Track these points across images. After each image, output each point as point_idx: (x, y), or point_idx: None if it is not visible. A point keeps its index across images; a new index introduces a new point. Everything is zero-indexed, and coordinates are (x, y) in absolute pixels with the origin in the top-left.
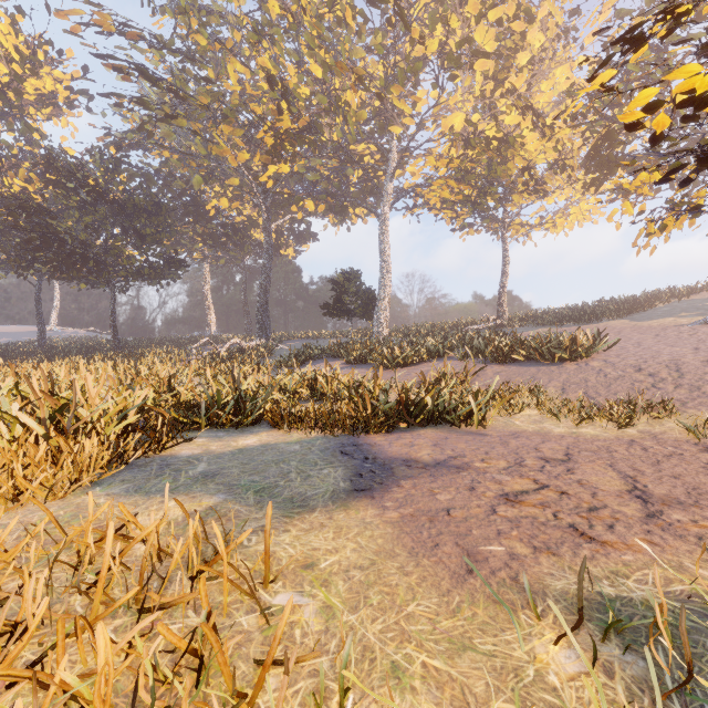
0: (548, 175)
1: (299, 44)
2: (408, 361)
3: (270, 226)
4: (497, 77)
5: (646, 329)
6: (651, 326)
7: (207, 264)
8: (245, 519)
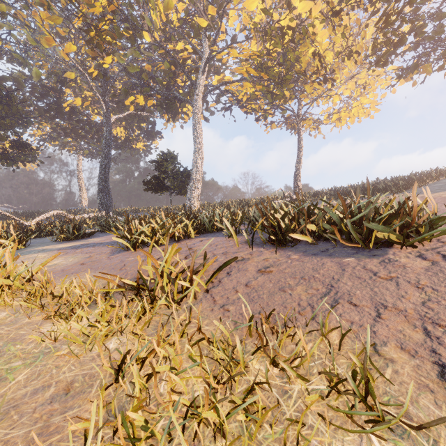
0: (336, 64)
1: None
2: (162, 237)
3: (109, 117)
4: None
5: (442, 199)
6: (444, 197)
7: (80, 155)
8: None
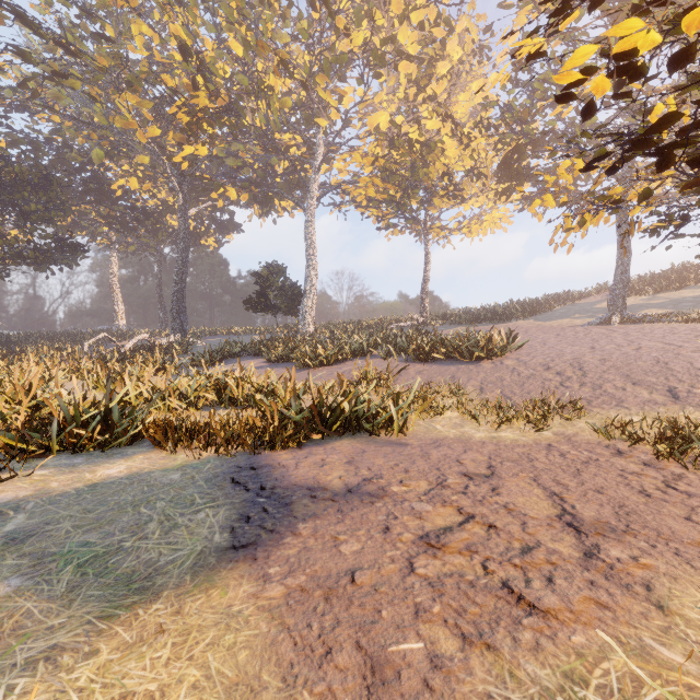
0: (465, 182)
1: (216, 15)
2: (332, 359)
3: (187, 212)
4: (419, 83)
5: (548, 328)
6: (552, 326)
7: (114, 251)
8: (28, 633)
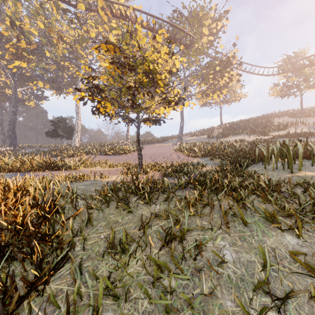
0: None
1: (29, 12)
2: (75, 155)
3: (16, 90)
4: None
5: (160, 146)
6: (162, 145)
7: None
8: None
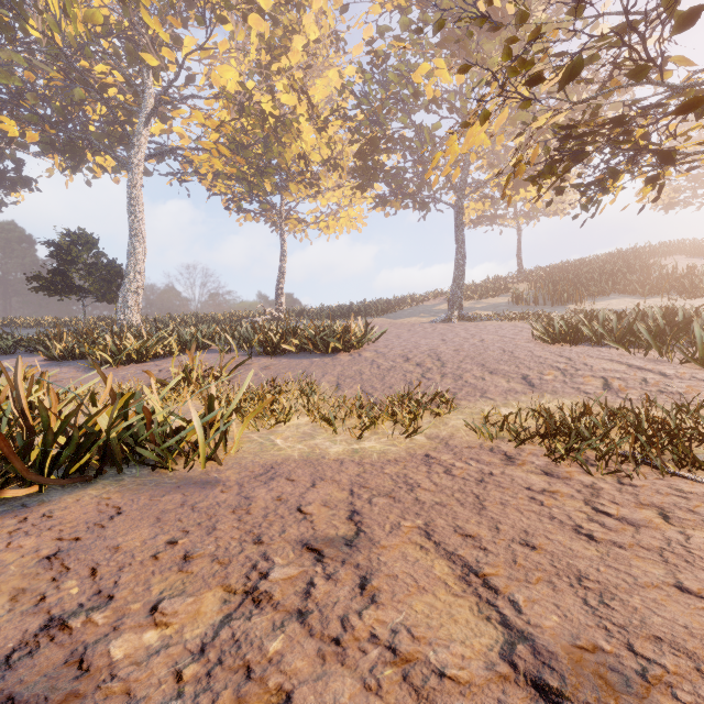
0: (322, 171)
1: None
2: (147, 354)
3: None
4: (274, 52)
5: (400, 325)
6: (403, 323)
7: None
8: None
